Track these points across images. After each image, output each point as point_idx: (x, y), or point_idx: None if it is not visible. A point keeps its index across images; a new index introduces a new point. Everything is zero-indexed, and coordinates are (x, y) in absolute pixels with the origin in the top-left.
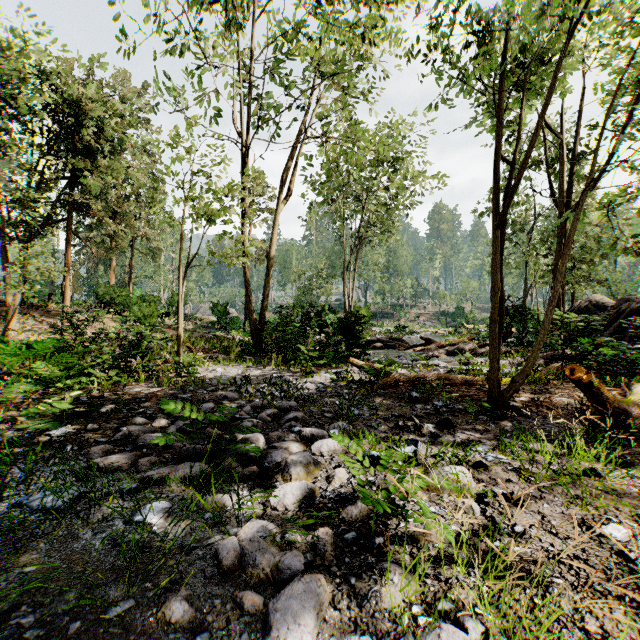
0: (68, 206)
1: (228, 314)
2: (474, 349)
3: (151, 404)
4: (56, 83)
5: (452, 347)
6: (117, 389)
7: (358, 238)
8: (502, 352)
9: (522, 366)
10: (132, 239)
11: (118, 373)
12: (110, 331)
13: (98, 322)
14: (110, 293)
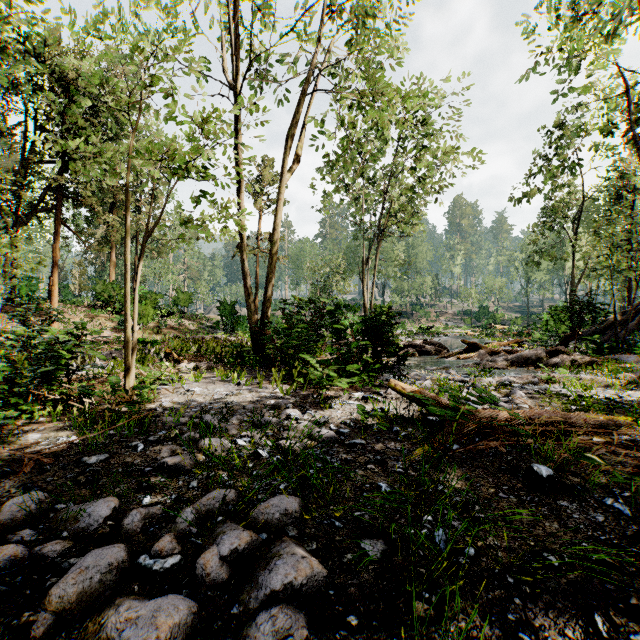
0: (56, 193)
1: (236, 313)
2: (544, 358)
3: (11, 485)
4: (37, 50)
5: (513, 355)
6: (3, 434)
7: (378, 228)
8: (585, 363)
9: (637, 387)
10: (137, 234)
11: (25, 402)
12: (105, 332)
13: (93, 322)
14: (108, 291)
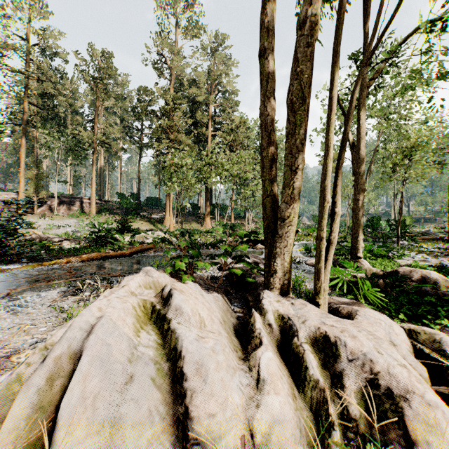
0: None
1: None
2: None
3: None
4: None
5: None
6: None
7: None
8: None
9: None
10: None
11: None
12: None
13: None
14: None
